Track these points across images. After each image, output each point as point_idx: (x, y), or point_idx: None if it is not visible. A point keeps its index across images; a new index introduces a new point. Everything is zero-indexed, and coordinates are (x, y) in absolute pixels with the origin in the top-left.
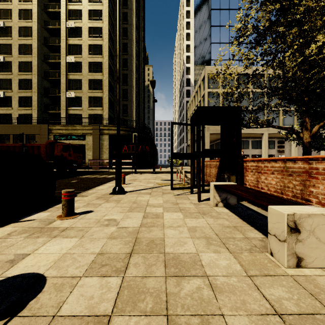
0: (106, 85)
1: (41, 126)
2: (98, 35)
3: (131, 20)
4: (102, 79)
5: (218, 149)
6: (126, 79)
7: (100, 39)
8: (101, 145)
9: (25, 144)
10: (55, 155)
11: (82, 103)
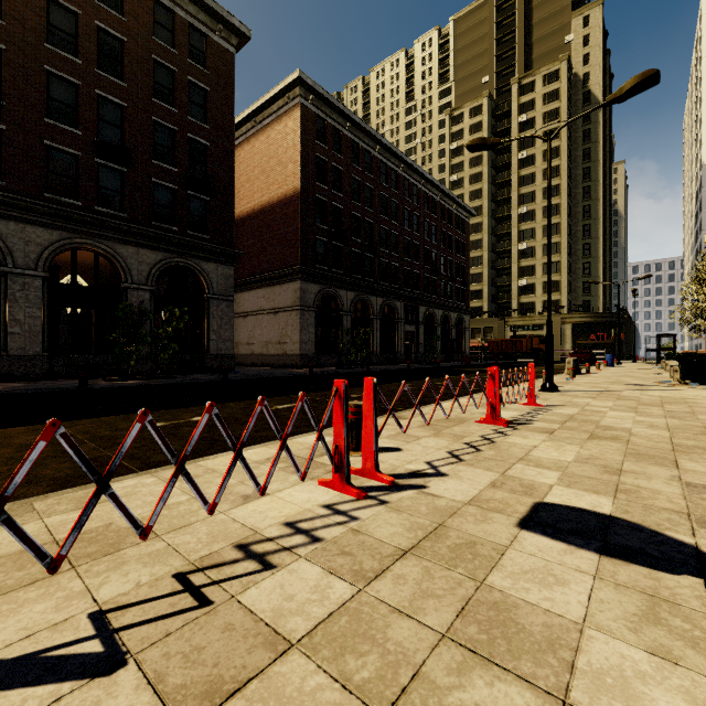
0: (565, 267)
1: (498, 319)
2: (554, 213)
3: (596, 174)
4: (560, 261)
5: (665, 348)
6: (587, 250)
7: (557, 217)
8: (562, 335)
9: (510, 340)
10: (533, 347)
11: (534, 290)
